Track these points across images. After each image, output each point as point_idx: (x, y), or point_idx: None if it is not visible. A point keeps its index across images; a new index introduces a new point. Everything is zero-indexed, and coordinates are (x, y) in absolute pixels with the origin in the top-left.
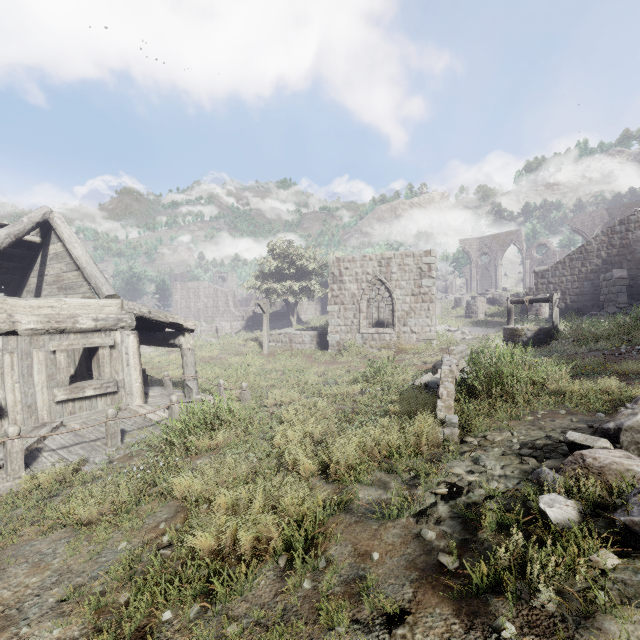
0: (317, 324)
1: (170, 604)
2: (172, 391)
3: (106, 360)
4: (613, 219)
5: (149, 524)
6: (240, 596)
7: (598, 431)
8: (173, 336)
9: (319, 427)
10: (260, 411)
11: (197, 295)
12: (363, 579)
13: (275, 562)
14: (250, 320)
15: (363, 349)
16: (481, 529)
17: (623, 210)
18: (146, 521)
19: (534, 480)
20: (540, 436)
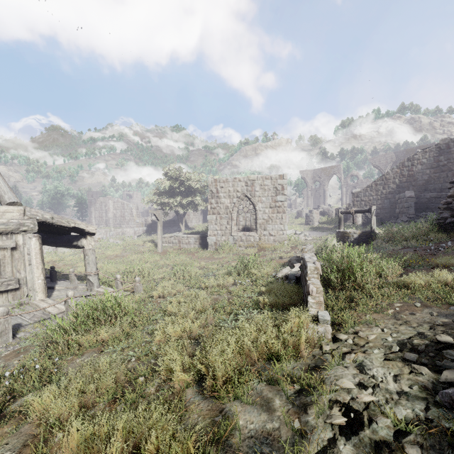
0: (200, 229)
1: None
2: (77, 285)
3: (7, 260)
4: (399, 159)
5: None
6: None
7: None
8: (76, 239)
9: (198, 322)
10: (149, 302)
11: (108, 207)
12: None
13: None
14: (149, 226)
15: (234, 248)
16: None
17: (405, 153)
18: None
19: None
20: (412, 333)
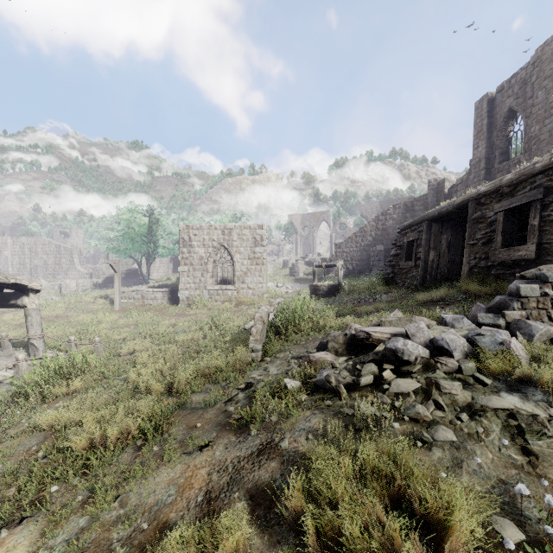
0: (169, 281)
1: (56, 482)
2: (12, 351)
3: None
4: (383, 209)
5: (20, 450)
6: (110, 465)
7: (320, 344)
8: (15, 297)
9: (167, 364)
10: (114, 360)
11: (34, 251)
12: (191, 438)
13: (134, 444)
14: (99, 277)
15: (209, 303)
16: (255, 398)
17: (388, 204)
18: (17, 449)
19: (287, 372)
20: (303, 352)
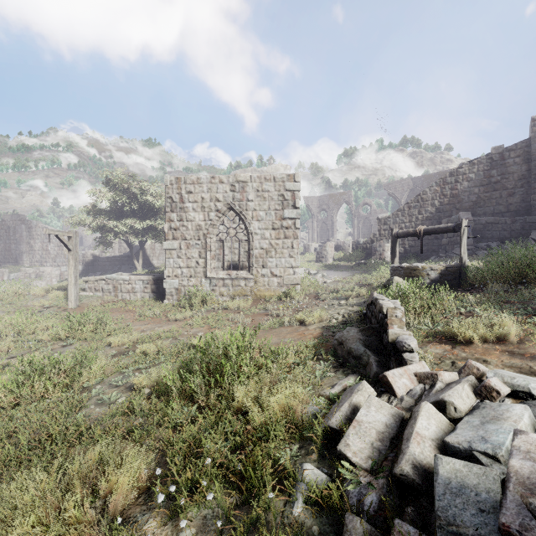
0: None
1: None
2: None
3: None
4: (416, 187)
5: None
6: None
7: None
8: None
9: None
10: None
11: (19, 235)
12: None
13: None
14: (89, 265)
15: (210, 298)
16: None
17: (423, 180)
18: None
19: None
20: None
